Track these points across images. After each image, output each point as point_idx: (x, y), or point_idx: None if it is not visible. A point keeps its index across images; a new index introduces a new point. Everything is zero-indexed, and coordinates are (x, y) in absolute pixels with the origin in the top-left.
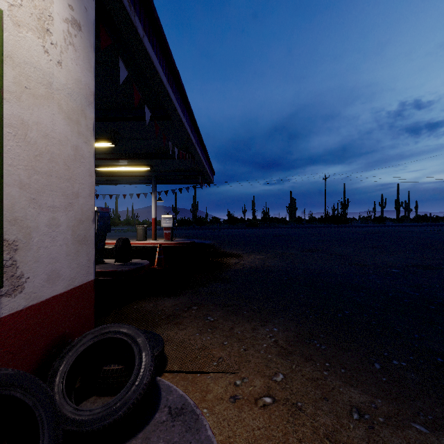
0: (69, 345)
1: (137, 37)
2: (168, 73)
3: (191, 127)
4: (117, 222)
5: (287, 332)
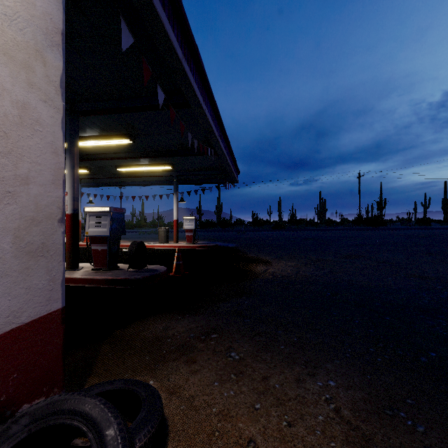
0: None
1: None
2: (184, 47)
3: (213, 118)
4: (143, 224)
5: (351, 391)
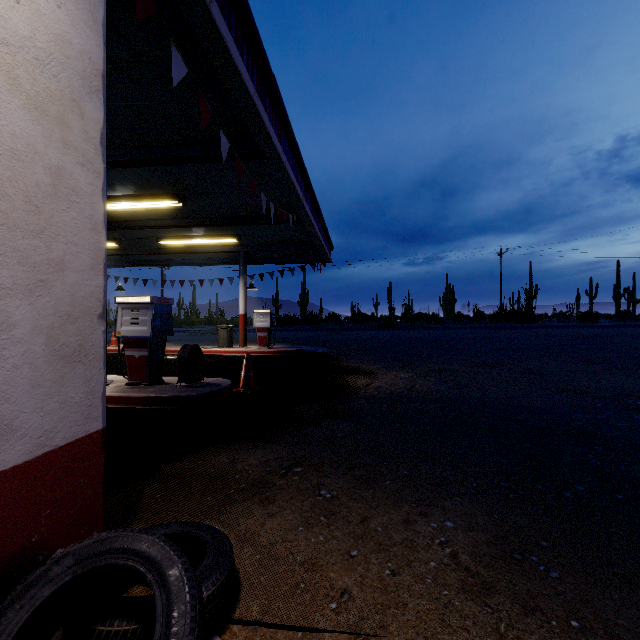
0: (22, 583)
1: (198, 0)
2: (257, 78)
3: (295, 173)
4: (194, 320)
5: (473, 532)
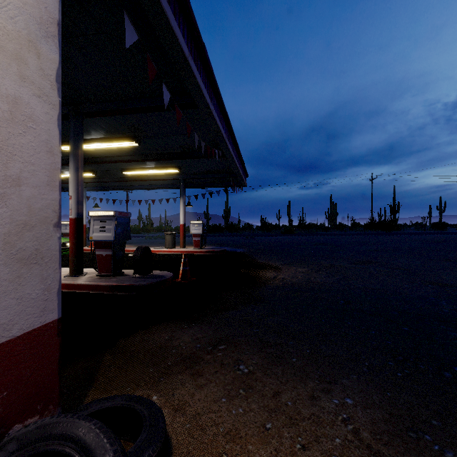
0: None
1: None
2: (190, 44)
3: (220, 119)
4: (149, 228)
5: (370, 410)
